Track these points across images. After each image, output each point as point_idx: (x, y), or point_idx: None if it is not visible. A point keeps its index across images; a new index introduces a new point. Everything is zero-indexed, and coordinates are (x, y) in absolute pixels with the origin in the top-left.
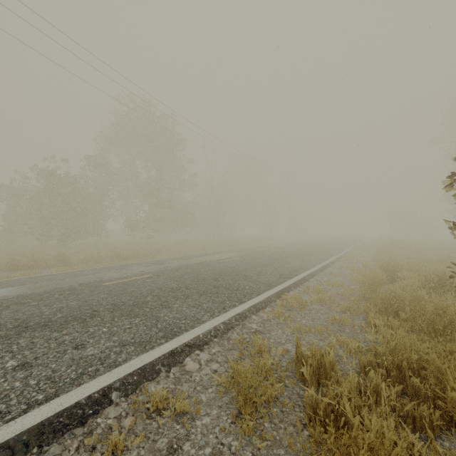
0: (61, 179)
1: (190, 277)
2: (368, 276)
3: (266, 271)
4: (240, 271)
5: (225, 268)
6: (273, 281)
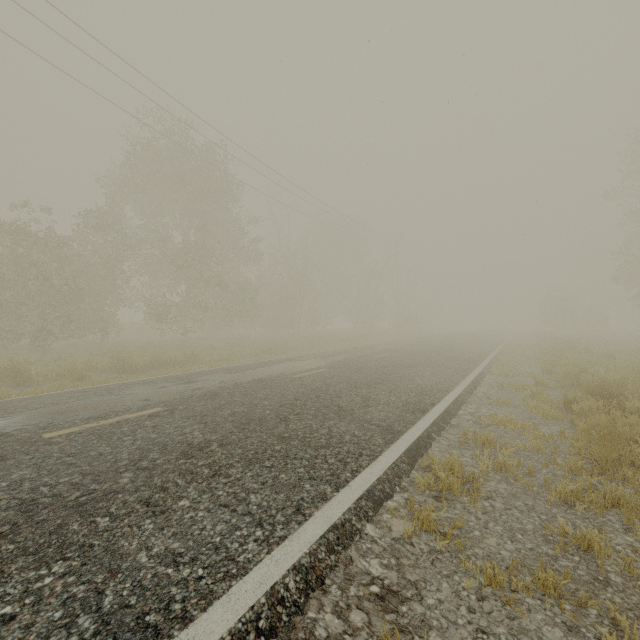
0: (38, 241)
1: (235, 413)
2: (603, 419)
3: (376, 396)
4: (330, 398)
5: (303, 390)
6: (394, 419)
